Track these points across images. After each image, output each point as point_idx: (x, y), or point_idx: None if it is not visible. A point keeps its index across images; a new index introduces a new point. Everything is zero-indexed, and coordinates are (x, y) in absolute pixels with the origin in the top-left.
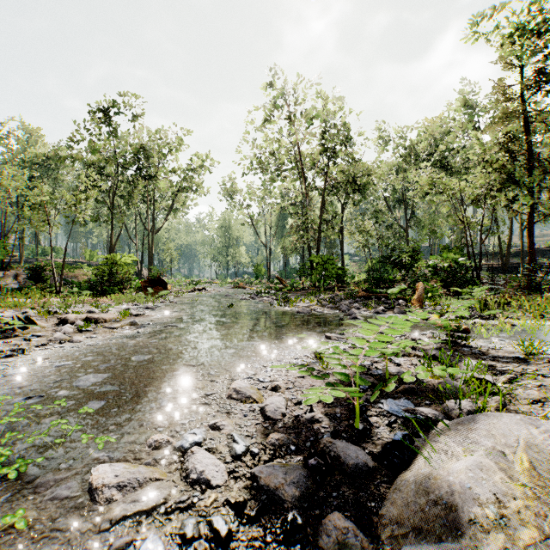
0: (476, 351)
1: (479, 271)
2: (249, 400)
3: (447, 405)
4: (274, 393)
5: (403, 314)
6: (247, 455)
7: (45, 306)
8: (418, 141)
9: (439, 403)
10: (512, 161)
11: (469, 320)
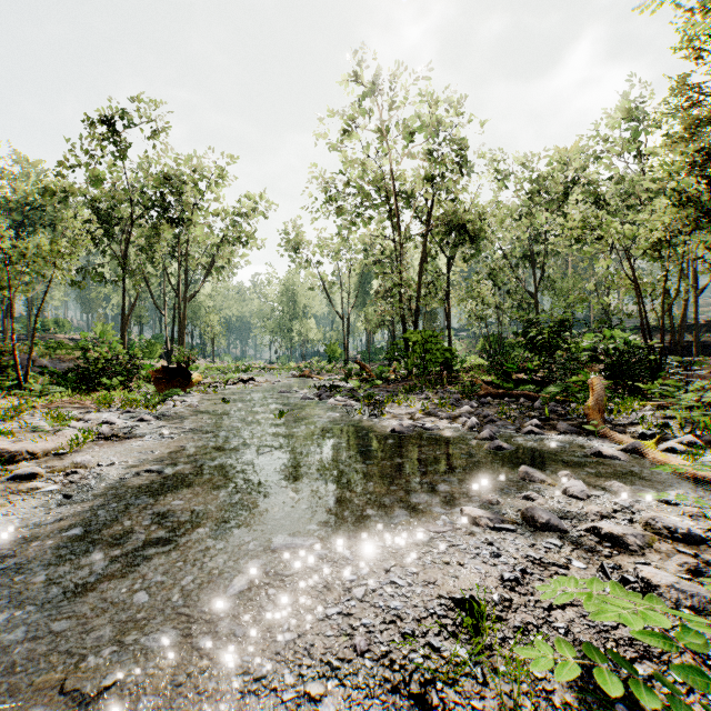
0: None
1: (661, 356)
2: None
3: None
4: None
5: (575, 433)
6: None
7: None
8: (553, 173)
9: None
10: (710, 190)
11: (708, 450)
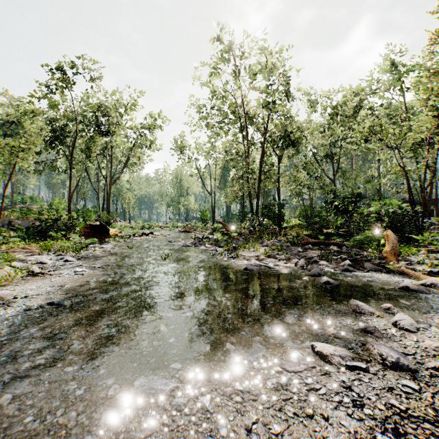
0: None
1: (422, 217)
2: None
3: None
4: None
5: (378, 271)
6: None
7: None
8: (345, 102)
9: None
10: None
11: None
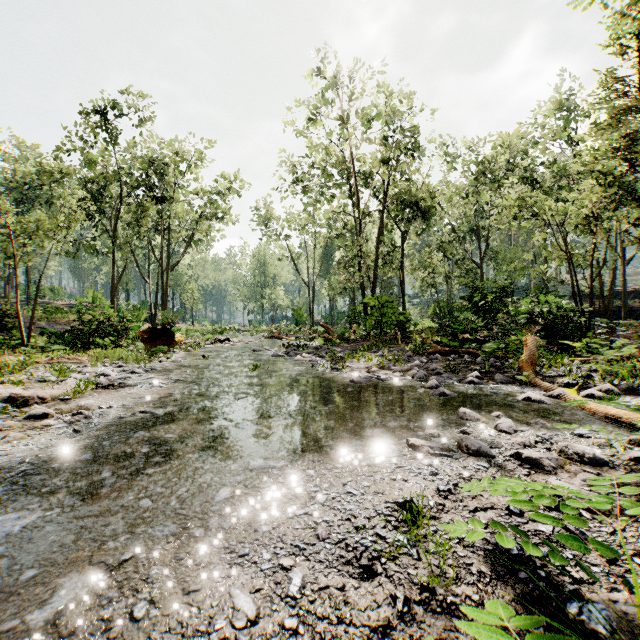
0: None
1: (590, 318)
2: None
3: None
4: None
5: (510, 383)
6: None
7: None
8: (496, 156)
9: None
10: (634, 172)
11: (623, 397)
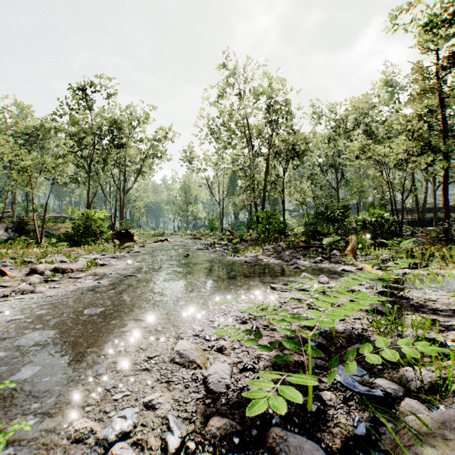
0: (414, 304)
1: (402, 225)
2: (192, 365)
3: (405, 376)
4: (219, 354)
5: (339, 263)
6: (181, 452)
7: (23, 256)
8: (347, 115)
9: (392, 368)
10: (430, 131)
11: (399, 269)
